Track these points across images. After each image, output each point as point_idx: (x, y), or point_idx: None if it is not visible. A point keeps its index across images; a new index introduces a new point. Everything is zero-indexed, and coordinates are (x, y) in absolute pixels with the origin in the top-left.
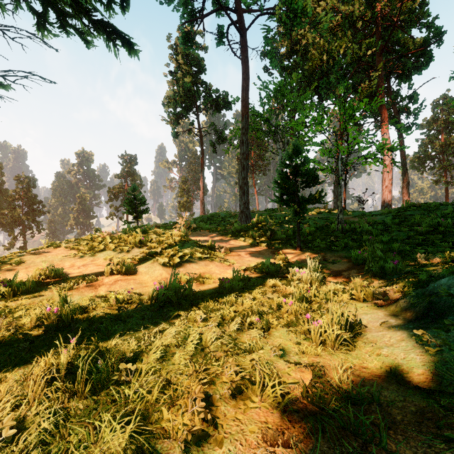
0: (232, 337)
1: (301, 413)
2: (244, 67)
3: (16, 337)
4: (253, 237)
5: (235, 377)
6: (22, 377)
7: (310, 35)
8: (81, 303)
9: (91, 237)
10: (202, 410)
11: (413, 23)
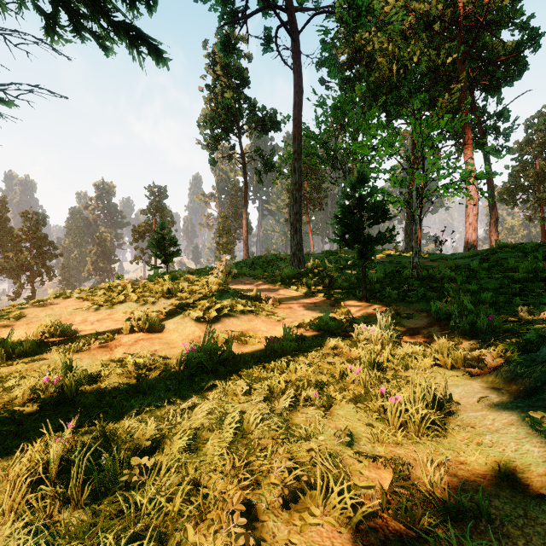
0: (282, 416)
1: (381, 533)
2: (296, 78)
3: (3, 415)
4: (308, 285)
5: (287, 477)
6: (2, 474)
7: (376, 40)
8: (91, 370)
9: (109, 286)
10: (242, 531)
11: (504, 24)
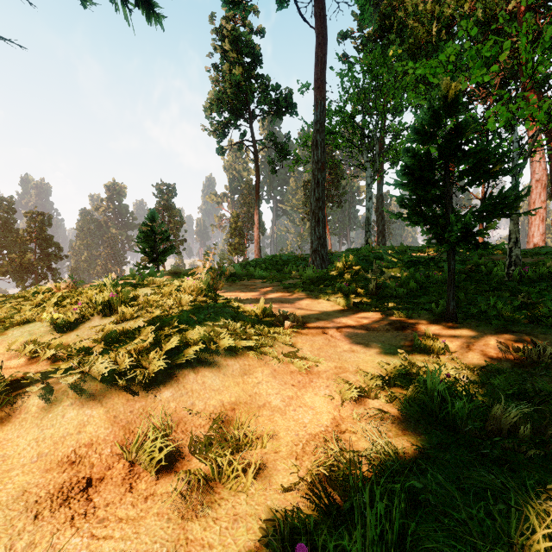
0: None
1: None
2: (319, 26)
3: None
4: (344, 291)
5: None
6: None
7: (410, 2)
8: None
9: (36, 292)
10: None
11: None
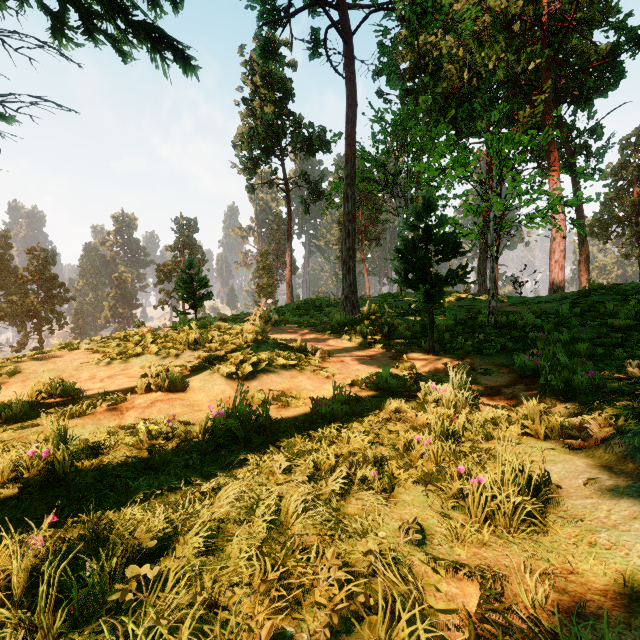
0: (332, 503)
1: None
2: (349, 88)
3: None
4: (363, 334)
5: (337, 593)
6: None
7: (444, 44)
8: (94, 439)
9: (124, 335)
10: None
11: (596, 23)
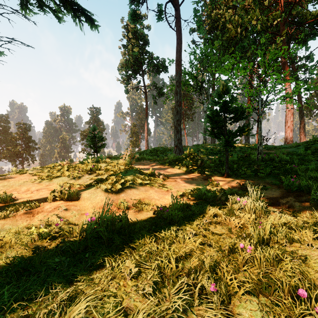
0: None
1: None
2: (178, 34)
3: None
4: (186, 165)
5: None
6: None
7: (227, 14)
8: (2, 238)
9: (53, 165)
10: None
11: None
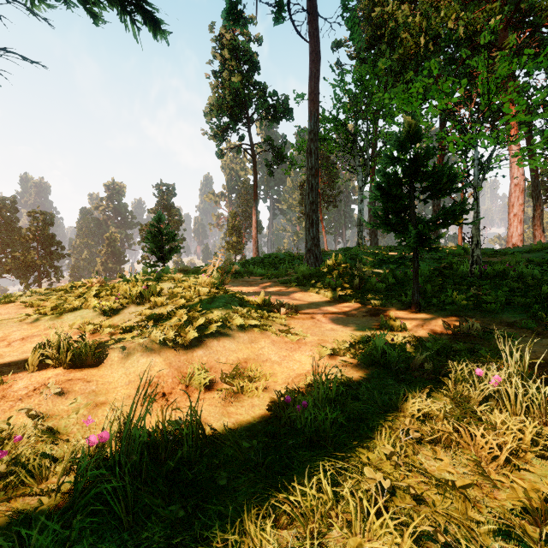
0: None
1: None
2: (313, 44)
3: None
4: (332, 286)
5: None
6: None
7: (400, 14)
8: None
9: (72, 286)
10: None
11: None
